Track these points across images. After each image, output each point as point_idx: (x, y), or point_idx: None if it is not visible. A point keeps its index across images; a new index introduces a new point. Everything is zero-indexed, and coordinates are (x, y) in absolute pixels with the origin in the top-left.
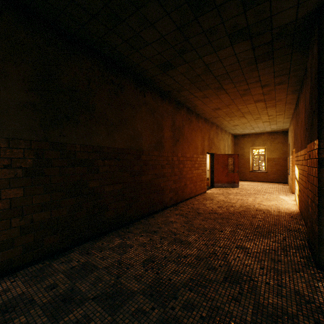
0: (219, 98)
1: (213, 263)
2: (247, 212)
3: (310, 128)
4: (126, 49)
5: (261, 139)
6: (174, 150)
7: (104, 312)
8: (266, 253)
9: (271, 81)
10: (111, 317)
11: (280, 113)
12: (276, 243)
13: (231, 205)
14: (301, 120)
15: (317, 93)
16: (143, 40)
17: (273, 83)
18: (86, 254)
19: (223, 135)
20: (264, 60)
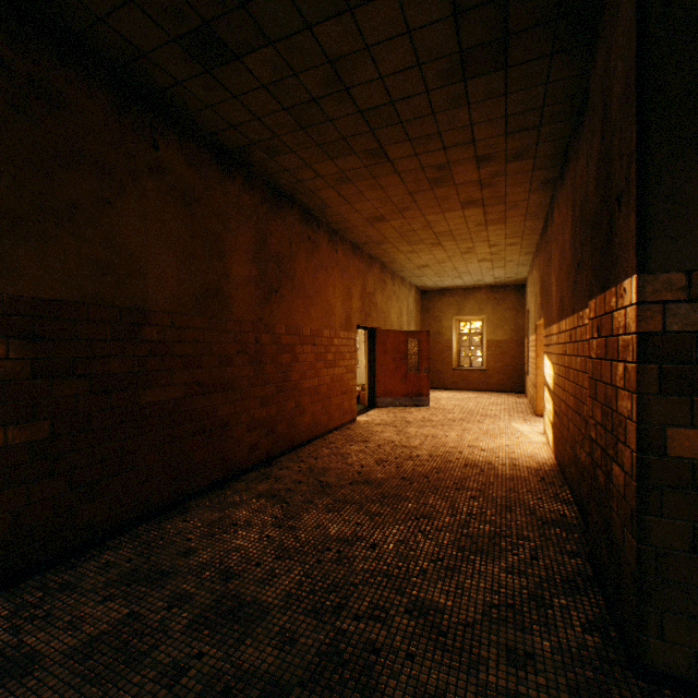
0: (381, 188)
1: None
2: (445, 474)
3: (601, 252)
4: None
5: (476, 301)
6: (265, 316)
7: None
8: (492, 626)
9: (498, 145)
10: None
11: (514, 240)
12: (516, 575)
13: (408, 454)
14: (562, 249)
15: (635, 133)
16: None
17: (502, 152)
18: None
19: (398, 289)
20: (485, 69)
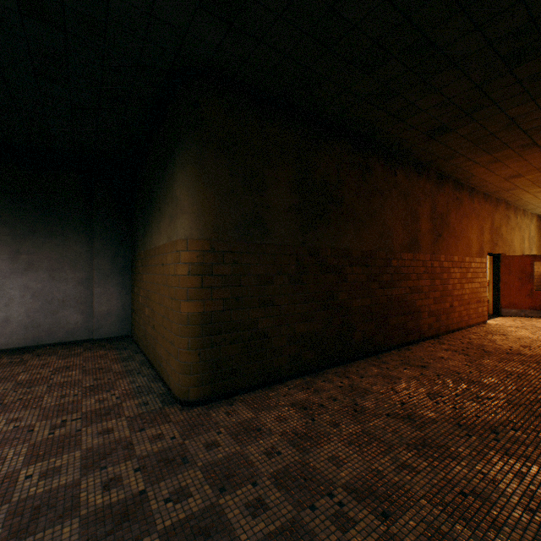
0: (524, 160)
1: (540, 412)
2: None
3: None
4: (386, 122)
5: None
6: (435, 251)
7: (407, 427)
8: None
9: None
10: (420, 432)
11: None
12: None
13: None
14: None
15: None
16: (415, 108)
17: None
18: (345, 378)
19: (519, 220)
20: None
